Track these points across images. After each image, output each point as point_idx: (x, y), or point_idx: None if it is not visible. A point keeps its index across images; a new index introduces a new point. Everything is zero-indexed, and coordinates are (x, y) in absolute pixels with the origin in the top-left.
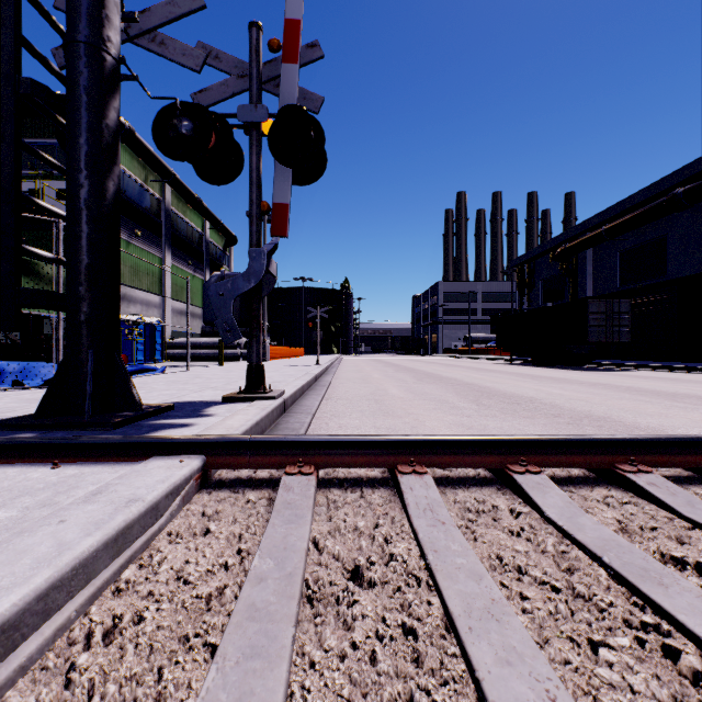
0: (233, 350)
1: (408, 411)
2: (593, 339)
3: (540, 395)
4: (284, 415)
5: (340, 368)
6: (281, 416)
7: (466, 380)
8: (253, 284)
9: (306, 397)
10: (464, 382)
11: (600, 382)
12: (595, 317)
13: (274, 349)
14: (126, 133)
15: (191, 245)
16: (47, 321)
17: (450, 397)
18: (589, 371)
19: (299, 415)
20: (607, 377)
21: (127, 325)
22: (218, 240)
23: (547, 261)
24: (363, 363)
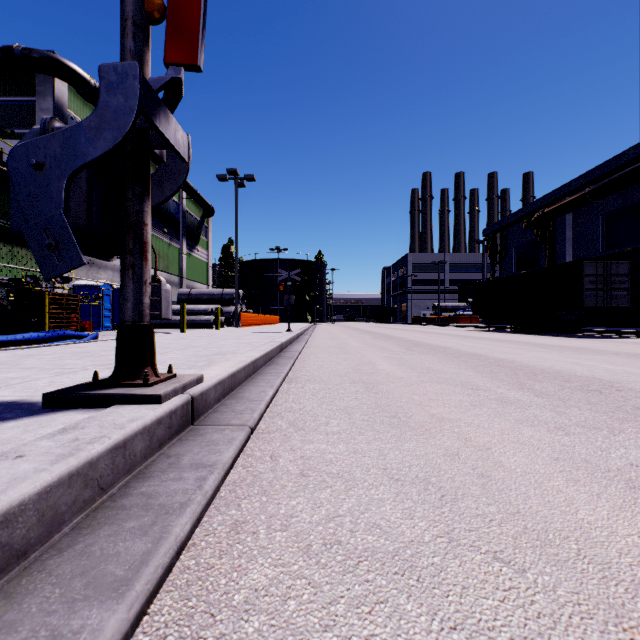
0: (206, 317)
1: (432, 412)
2: (589, 304)
3: (601, 373)
4: (187, 431)
5: (313, 335)
6: (175, 436)
7: (464, 349)
8: (110, 143)
9: (257, 379)
10: (465, 352)
11: (635, 352)
12: (590, 280)
13: (247, 316)
14: (92, 91)
15: (167, 214)
16: (2, 285)
17: (473, 377)
18: (589, 338)
19: (220, 431)
20: (629, 346)
21: (93, 290)
22: (196, 211)
23: (521, 229)
24: (337, 330)
